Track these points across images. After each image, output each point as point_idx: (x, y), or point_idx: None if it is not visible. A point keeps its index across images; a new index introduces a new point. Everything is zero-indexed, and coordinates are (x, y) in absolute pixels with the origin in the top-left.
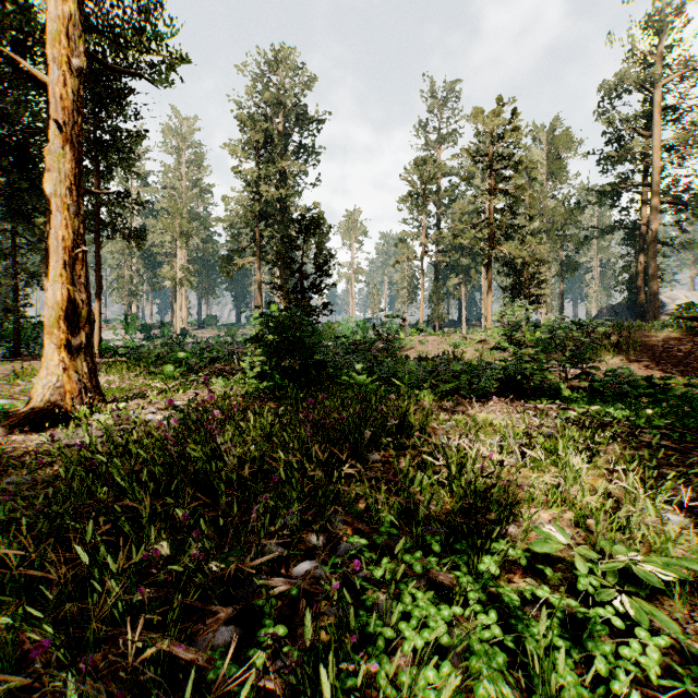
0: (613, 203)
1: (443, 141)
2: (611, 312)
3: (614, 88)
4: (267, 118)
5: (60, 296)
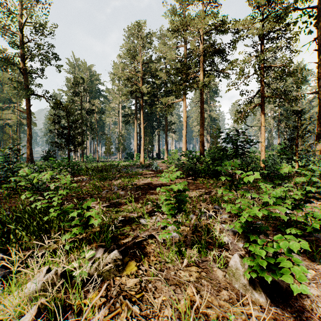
0: None
1: None
2: None
3: None
4: None
5: (185, 149)
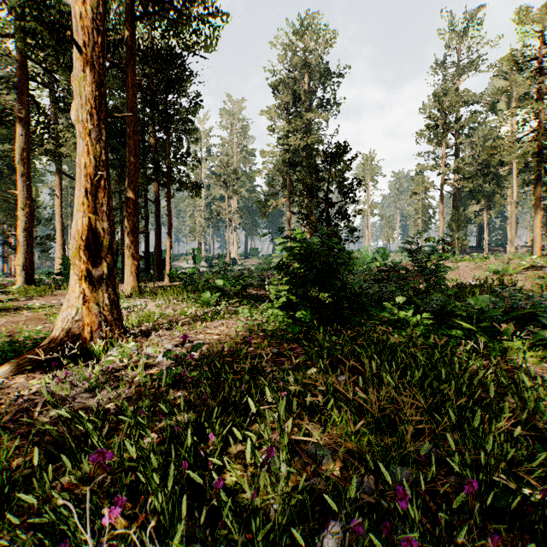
0: None
1: (463, 71)
2: None
3: None
4: (295, 81)
5: (80, 224)
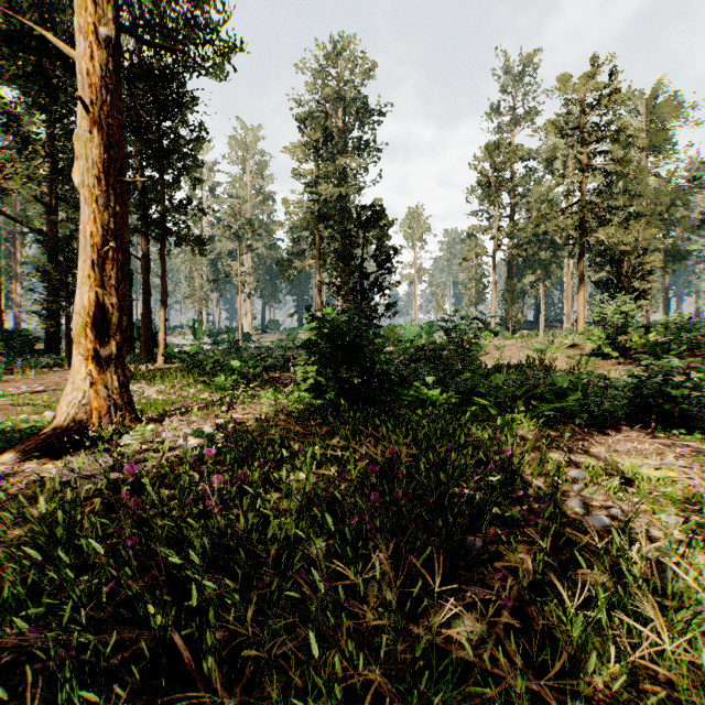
0: None
1: (518, 122)
2: None
3: None
4: (327, 115)
5: (87, 300)
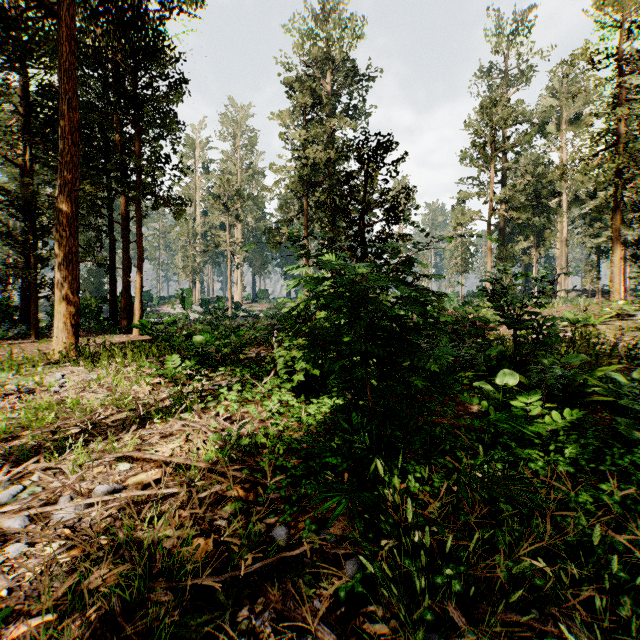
0: None
1: (511, 83)
2: None
3: None
4: (315, 77)
5: None
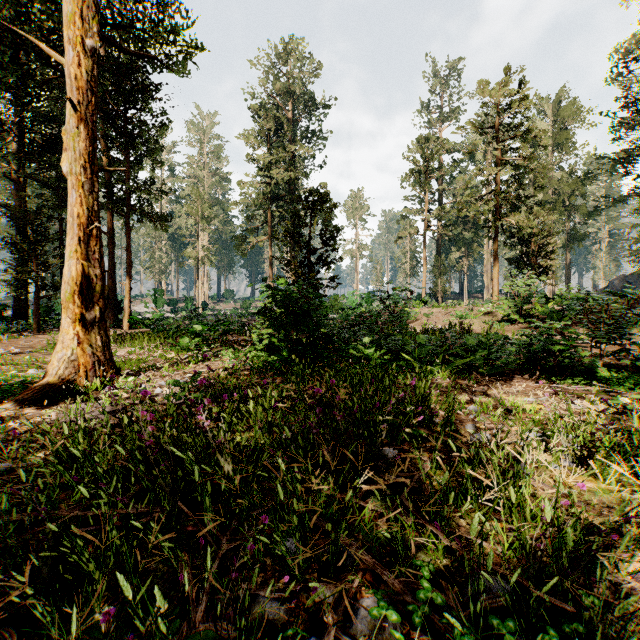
0: (626, 171)
1: (445, 119)
2: (622, 283)
3: (629, 52)
4: (278, 107)
5: (75, 271)
